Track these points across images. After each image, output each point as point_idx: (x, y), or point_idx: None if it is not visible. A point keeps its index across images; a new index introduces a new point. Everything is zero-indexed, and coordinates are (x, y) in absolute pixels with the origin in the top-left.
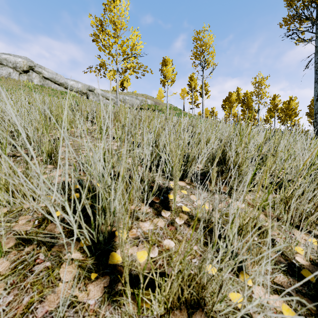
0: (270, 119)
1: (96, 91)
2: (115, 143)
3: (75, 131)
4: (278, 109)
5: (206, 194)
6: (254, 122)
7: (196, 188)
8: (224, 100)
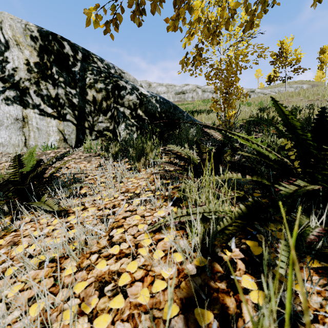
0: None
1: (256, 91)
2: None
3: None
4: None
5: None
6: None
7: None
8: None
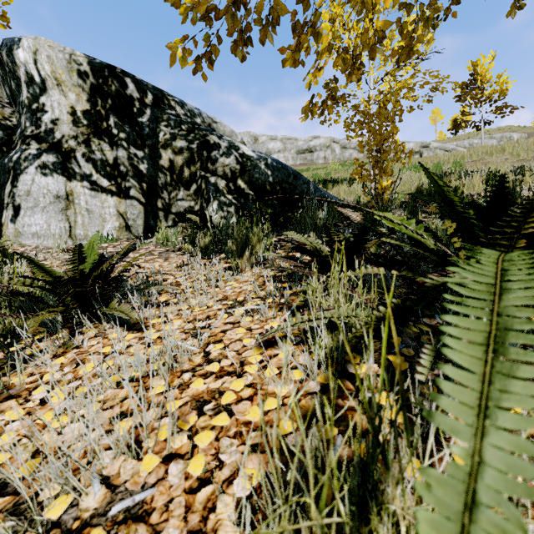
0: None
1: (431, 145)
2: None
3: None
4: None
5: None
6: None
7: None
8: None
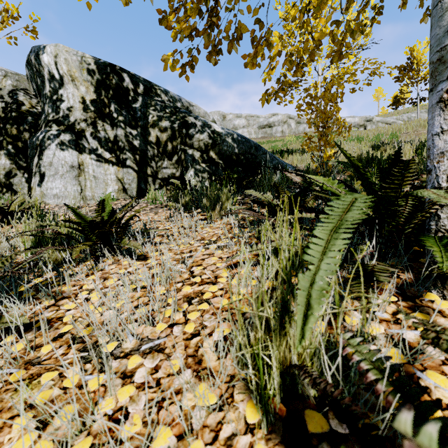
0: None
1: (374, 119)
2: None
3: None
4: None
5: None
6: None
7: None
8: None
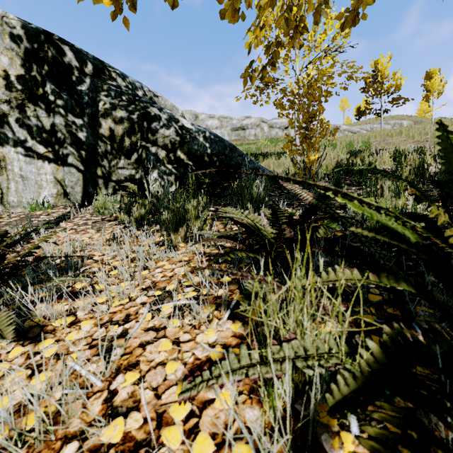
0: None
1: (341, 128)
2: None
3: None
4: None
5: None
6: None
7: None
8: None
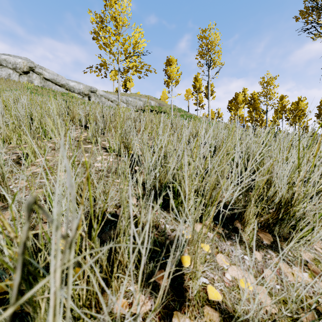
0: (277, 120)
1: (98, 92)
2: (107, 158)
3: (56, 142)
4: (286, 110)
5: (240, 251)
6: (261, 124)
7: (222, 238)
8: (229, 101)
